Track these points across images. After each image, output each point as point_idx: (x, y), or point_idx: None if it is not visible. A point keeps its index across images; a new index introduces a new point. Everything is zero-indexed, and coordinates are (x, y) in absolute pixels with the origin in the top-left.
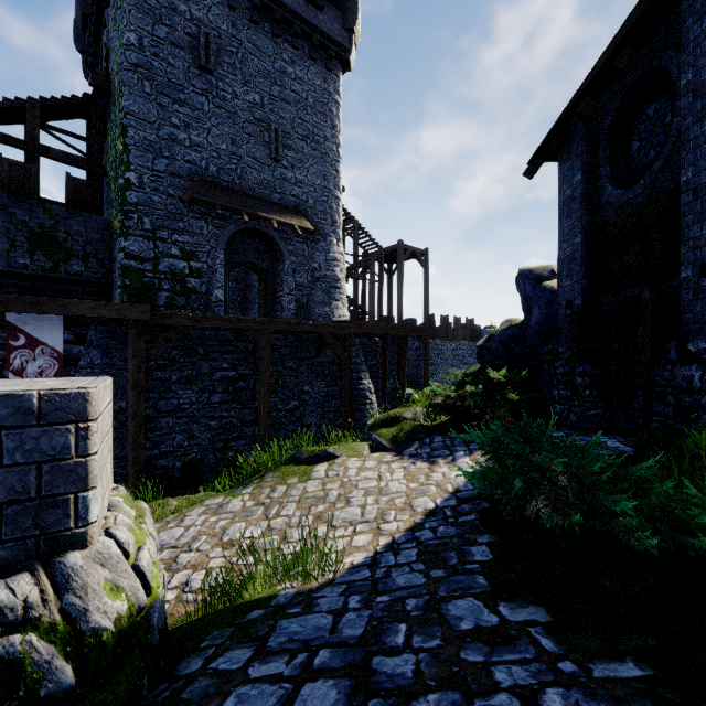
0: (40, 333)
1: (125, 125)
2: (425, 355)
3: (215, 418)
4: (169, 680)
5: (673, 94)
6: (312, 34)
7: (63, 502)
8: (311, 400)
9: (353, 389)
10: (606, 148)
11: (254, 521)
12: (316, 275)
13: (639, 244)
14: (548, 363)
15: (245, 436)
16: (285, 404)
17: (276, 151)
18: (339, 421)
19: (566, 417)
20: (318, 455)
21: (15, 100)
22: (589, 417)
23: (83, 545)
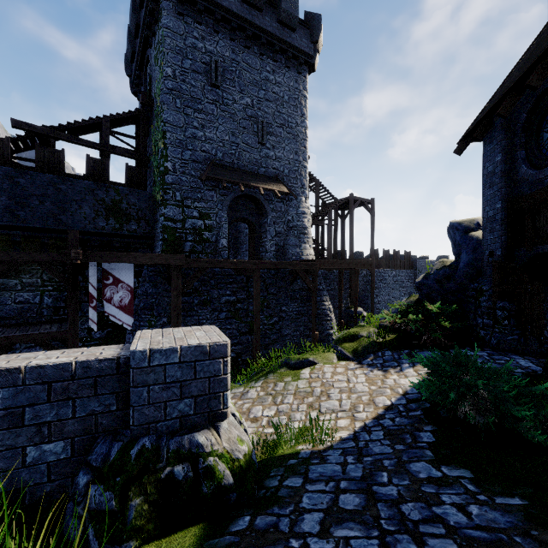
0: (120, 275)
1: (164, 130)
2: (371, 281)
3: (222, 329)
4: (264, 488)
5: None
6: (287, 50)
7: (218, 396)
8: (287, 317)
9: (317, 309)
10: (521, 137)
11: (267, 405)
12: (290, 225)
13: (547, 213)
14: (474, 297)
15: (242, 342)
16: (268, 319)
17: (262, 137)
18: (307, 333)
19: (488, 340)
20: (302, 361)
21: (96, 118)
22: (507, 341)
23: (226, 418)
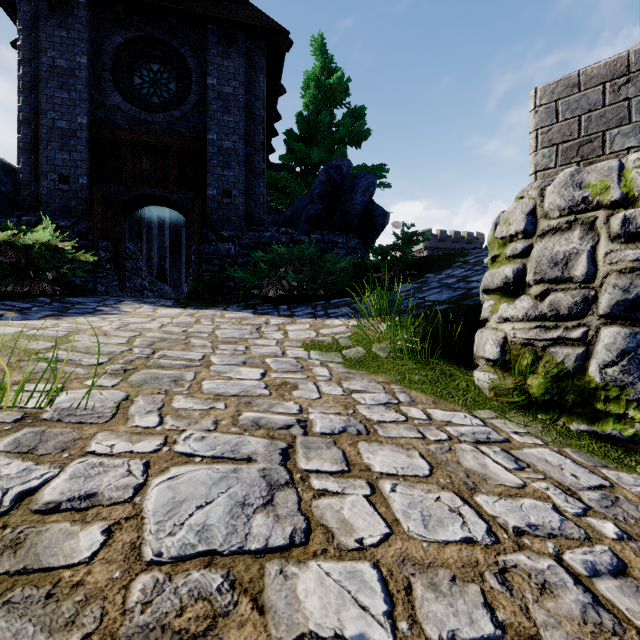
0: None
1: None
2: None
3: None
4: None
5: (184, 76)
6: None
7: None
8: None
9: None
10: (112, 59)
11: (207, 373)
12: None
13: (154, 158)
14: None
15: None
16: None
17: None
18: None
19: (93, 288)
20: None
21: None
22: (114, 287)
23: None
